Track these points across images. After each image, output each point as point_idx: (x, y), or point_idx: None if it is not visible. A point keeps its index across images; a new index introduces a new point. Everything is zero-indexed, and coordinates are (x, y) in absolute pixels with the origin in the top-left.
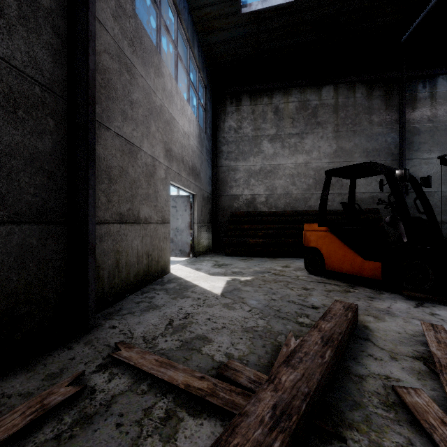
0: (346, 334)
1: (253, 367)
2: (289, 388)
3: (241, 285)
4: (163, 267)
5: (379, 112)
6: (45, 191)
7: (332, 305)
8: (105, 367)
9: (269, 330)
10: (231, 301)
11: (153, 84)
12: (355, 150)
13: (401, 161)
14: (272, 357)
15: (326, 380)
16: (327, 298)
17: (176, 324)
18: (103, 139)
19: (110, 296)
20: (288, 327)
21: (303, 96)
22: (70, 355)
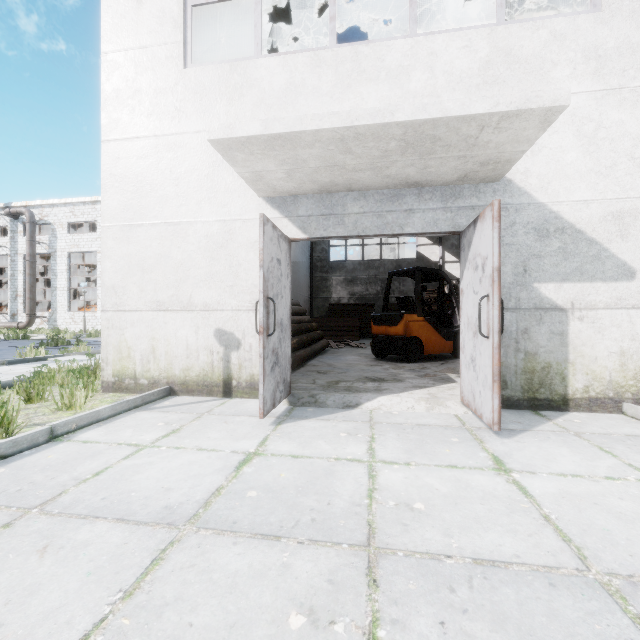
0: None
1: None
2: None
3: None
4: None
5: None
6: None
7: None
8: None
9: None
10: None
11: None
12: None
13: None
14: None
15: None
16: None
17: None
18: None
19: None
20: None
21: None
22: None
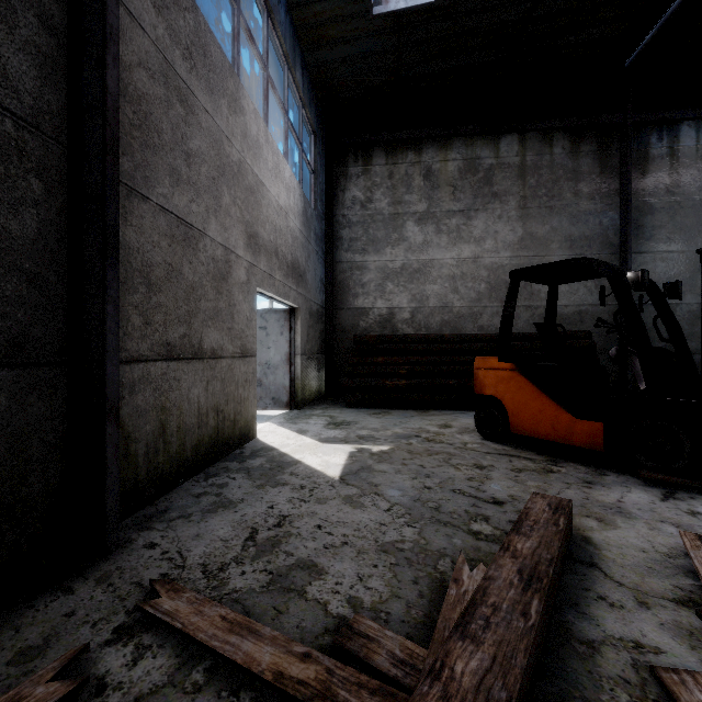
0: (559, 560)
1: (398, 628)
2: (471, 692)
3: (373, 460)
4: (243, 430)
5: (590, 178)
6: (23, 307)
7: (530, 503)
8: (129, 632)
9: (423, 547)
10: (357, 491)
11: (226, 126)
12: (553, 238)
13: (625, 256)
14: (430, 606)
15: (534, 662)
16: (517, 484)
17: (262, 538)
18: (137, 216)
19: (150, 486)
20: (456, 543)
21: (470, 150)
22: (66, 607)
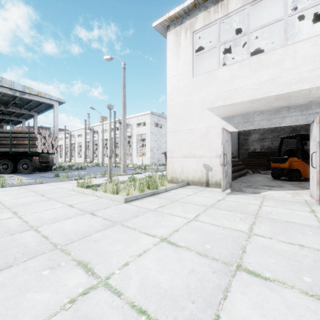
0: None
1: None
2: None
3: None
4: None
5: None
6: None
7: None
8: None
9: None
10: None
11: None
12: None
13: None
14: None
15: None
16: None
17: None
18: None
19: None
20: None
21: None
22: None
